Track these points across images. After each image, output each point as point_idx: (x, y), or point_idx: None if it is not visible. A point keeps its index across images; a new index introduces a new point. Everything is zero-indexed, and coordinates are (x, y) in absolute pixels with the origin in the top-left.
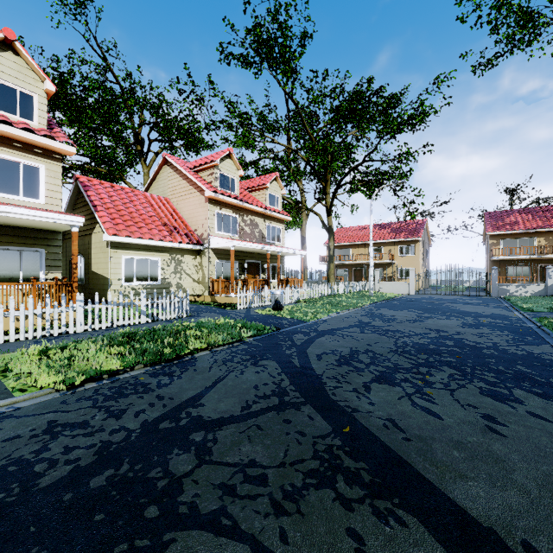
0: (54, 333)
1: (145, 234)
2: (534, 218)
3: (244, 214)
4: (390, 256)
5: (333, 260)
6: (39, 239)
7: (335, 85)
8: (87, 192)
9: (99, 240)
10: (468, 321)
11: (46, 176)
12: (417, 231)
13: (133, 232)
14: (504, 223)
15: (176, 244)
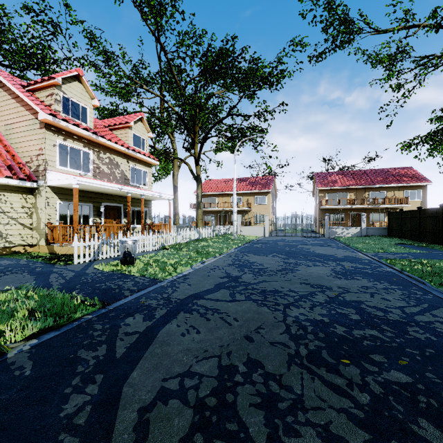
0: None
1: None
2: (347, 178)
3: (101, 151)
4: (248, 204)
5: (201, 206)
6: None
7: (202, 31)
8: None
9: None
10: (336, 268)
11: None
12: (268, 184)
13: None
14: (328, 181)
15: None
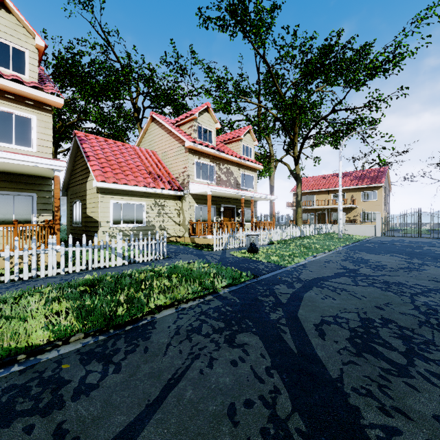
0: (24, 277)
1: (131, 181)
2: None
3: (221, 163)
4: (352, 201)
5: (300, 205)
6: (30, 185)
7: (306, 38)
8: (83, 145)
9: (92, 187)
10: None
11: (37, 126)
12: (379, 177)
13: (120, 179)
14: None
15: (159, 190)
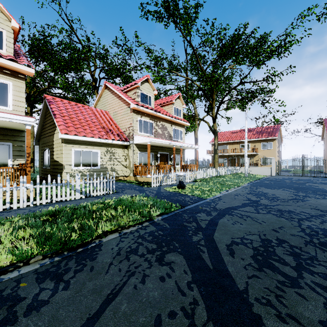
0: None
1: (88, 134)
2: None
3: (158, 121)
4: (255, 149)
5: (217, 152)
6: (7, 136)
7: (221, 29)
8: (51, 105)
9: (58, 138)
10: None
11: (13, 90)
12: (274, 132)
13: (80, 132)
14: None
15: (110, 141)
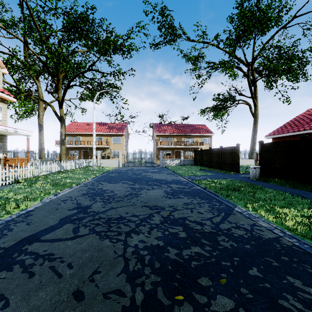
0: None
1: None
2: (172, 128)
3: None
4: (107, 143)
5: (64, 143)
6: None
7: None
8: None
9: None
10: (167, 189)
11: None
12: (123, 129)
13: None
14: (161, 129)
15: None
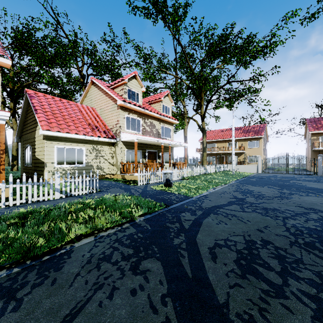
0: None
1: (72, 130)
2: None
3: (146, 118)
4: (242, 148)
5: (205, 150)
6: None
7: (209, 27)
8: (32, 100)
9: (39, 134)
10: None
11: None
12: (260, 131)
13: (63, 129)
14: (321, 125)
15: (96, 138)
